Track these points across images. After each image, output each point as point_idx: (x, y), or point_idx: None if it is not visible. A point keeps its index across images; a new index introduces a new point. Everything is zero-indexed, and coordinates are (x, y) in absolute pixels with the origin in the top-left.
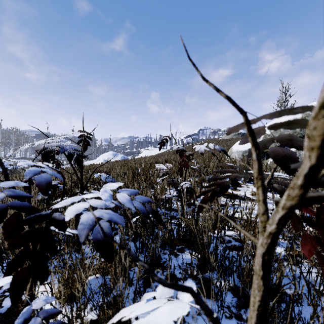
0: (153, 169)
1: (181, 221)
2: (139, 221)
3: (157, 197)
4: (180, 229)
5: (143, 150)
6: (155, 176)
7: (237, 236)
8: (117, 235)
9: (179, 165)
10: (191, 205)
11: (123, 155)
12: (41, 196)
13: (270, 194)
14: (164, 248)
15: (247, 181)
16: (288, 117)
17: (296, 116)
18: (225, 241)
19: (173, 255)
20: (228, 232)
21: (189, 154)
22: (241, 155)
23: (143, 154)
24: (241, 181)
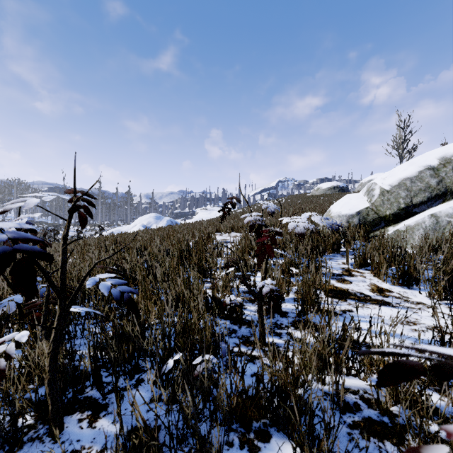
0: (212, 245)
1: (263, 372)
2: (181, 363)
3: (216, 299)
4: (261, 387)
5: (199, 210)
6: (214, 258)
7: (373, 399)
8: (140, 387)
9: (257, 252)
10: (275, 313)
11: (170, 219)
12: (2, 310)
13: (402, 289)
14: (229, 430)
15: (361, 266)
16: (418, 164)
17: (431, 162)
18: (347, 407)
19: (247, 451)
20: (348, 380)
21: (275, 231)
22: (346, 222)
23: (198, 216)
24: (351, 265)
